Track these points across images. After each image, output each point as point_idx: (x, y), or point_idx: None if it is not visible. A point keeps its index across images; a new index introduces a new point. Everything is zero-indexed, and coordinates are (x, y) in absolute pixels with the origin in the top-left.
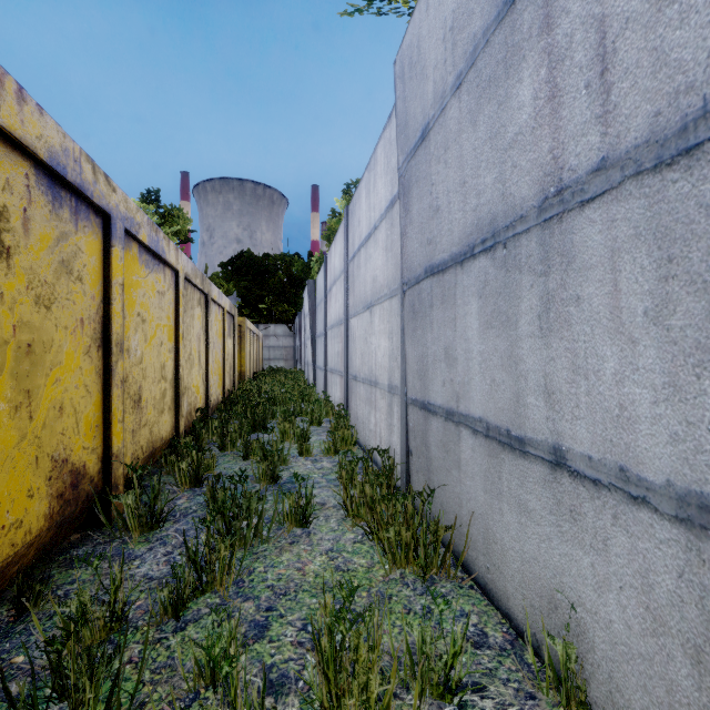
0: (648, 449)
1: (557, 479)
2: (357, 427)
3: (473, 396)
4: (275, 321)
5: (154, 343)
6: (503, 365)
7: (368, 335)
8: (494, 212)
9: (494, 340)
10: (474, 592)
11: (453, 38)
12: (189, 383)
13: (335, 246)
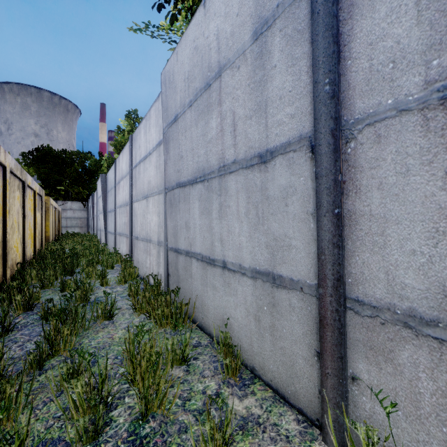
0: (245, 257)
1: (224, 273)
2: (138, 267)
3: (197, 244)
4: (72, 199)
5: None
6: (207, 230)
7: (146, 213)
8: (204, 166)
9: (204, 219)
10: (197, 330)
11: (188, 83)
12: (11, 244)
13: (123, 156)
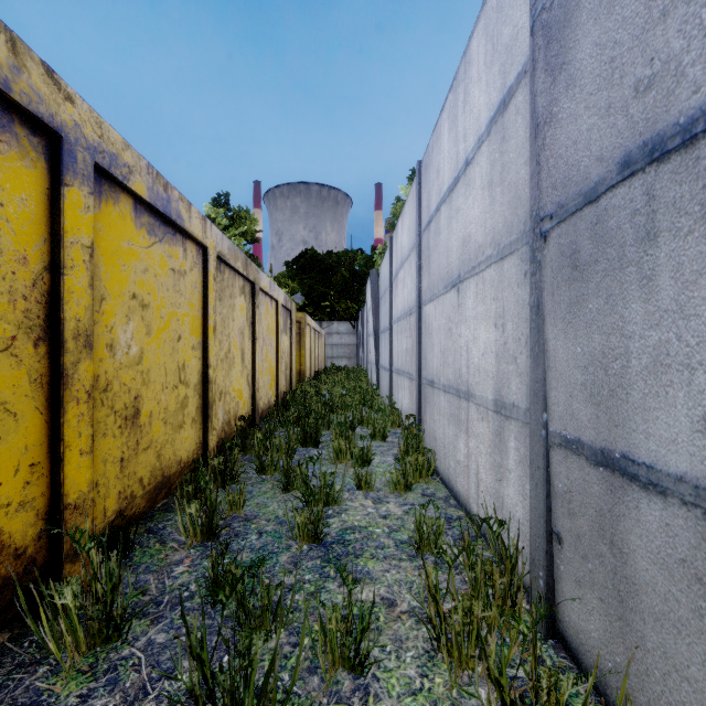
0: None
1: None
2: (435, 450)
3: None
4: (338, 318)
5: (166, 337)
6: None
7: (454, 324)
8: None
9: None
10: None
11: None
12: (226, 386)
13: (402, 221)
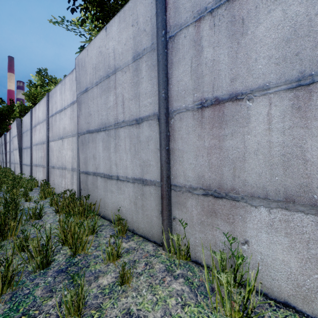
0: (129, 172)
1: (118, 182)
2: (55, 188)
3: (101, 167)
4: None
5: None
6: (107, 159)
7: (61, 149)
8: (105, 122)
9: (106, 153)
10: (101, 219)
11: (95, 71)
12: None
13: (39, 107)
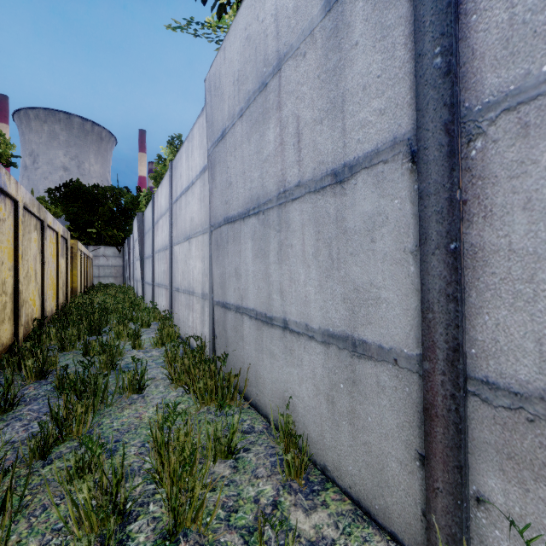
0: (314, 314)
1: (285, 335)
2: (179, 326)
3: (249, 296)
4: (105, 243)
5: None
6: (263, 278)
7: (188, 259)
8: (258, 194)
9: (259, 264)
10: (250, 410)
11: (238, 86)
12: (26, 297)
13: (161, 189)
